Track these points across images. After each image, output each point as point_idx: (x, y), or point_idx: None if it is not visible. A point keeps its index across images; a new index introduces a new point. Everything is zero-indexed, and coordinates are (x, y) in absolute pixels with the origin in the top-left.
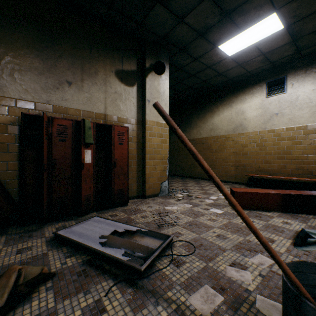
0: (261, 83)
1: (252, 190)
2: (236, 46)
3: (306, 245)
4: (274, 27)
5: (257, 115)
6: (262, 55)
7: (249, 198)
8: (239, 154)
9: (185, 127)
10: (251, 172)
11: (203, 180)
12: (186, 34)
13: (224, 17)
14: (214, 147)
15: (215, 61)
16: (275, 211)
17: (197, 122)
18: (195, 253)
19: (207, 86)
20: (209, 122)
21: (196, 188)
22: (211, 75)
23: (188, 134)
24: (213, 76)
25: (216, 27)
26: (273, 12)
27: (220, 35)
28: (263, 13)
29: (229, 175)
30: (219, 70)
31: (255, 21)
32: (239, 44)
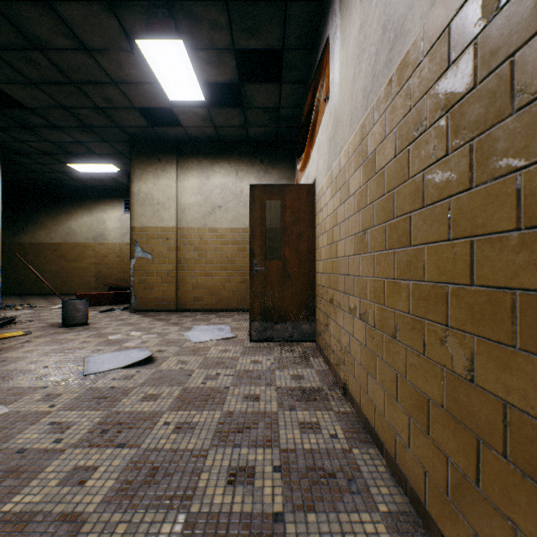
0: (121, 199)
1: (93, 293)
2: (87, 169)
3: (107, 312)
4: (116, 170)
5: (118, 228)
6: (115, 179)
7: (90, 298)
8: (100, 265)
9: (27, 225)
10: (112, 282)
11: (56, 296)
12: (29, 149)
13: (69, 154)
14: (72, 255)
15: (66, 171)
16: (110, 305)
17: (47, 222)
18: (35, 321)
19: (61, 184)
20: (65, 225)
21: (43, 302)
22: (65, 178)
23: (33, 235)
24: (67, 179)
25: (62, 155)
26: (111, 164)
27: (68, 160)
28: (103, 162)
29: (90, 287)
30: (74, 177)
31: (98, 163)
32: (89, 169)
